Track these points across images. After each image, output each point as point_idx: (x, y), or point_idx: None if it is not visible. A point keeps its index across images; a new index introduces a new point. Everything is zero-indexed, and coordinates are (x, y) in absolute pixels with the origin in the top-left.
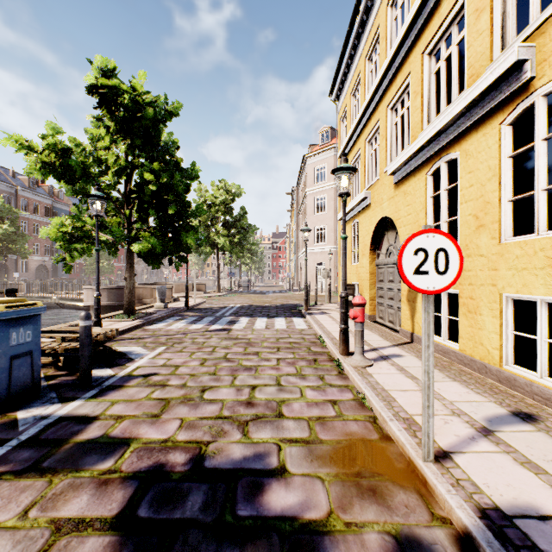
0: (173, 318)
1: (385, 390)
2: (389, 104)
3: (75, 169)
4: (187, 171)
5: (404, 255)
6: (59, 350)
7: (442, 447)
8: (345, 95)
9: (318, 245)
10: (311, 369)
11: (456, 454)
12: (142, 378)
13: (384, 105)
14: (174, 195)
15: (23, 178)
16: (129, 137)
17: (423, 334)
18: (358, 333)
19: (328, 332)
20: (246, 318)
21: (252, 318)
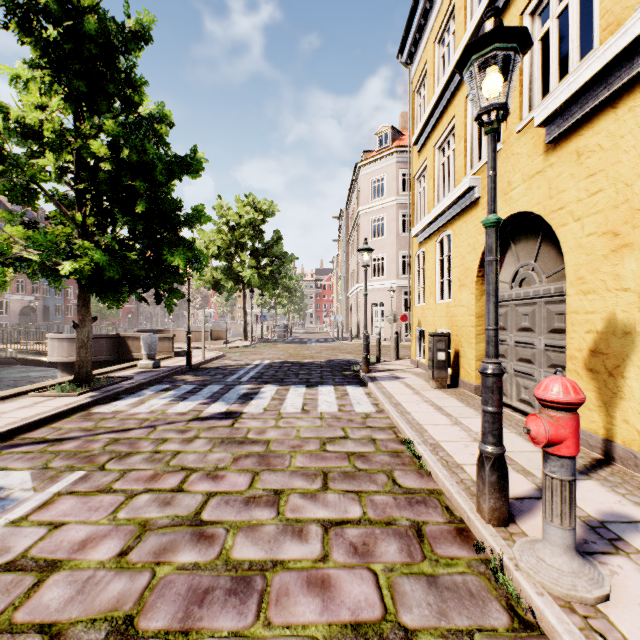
0: (156, 388)
1: None
2: (527, 5)
3: None
4: (184, 159)
5: None
6: None
7: None
8: (424, 47)
9: (375, 280)
10: (423, 590)
11: None
12: None
13: (514, 12)
14: (149, 184)
15: (4, 198)
16: (66, 80)
17: None
18: (560, 487)
19: (418, 426)
20: (272, 388)
21: (281, 388)
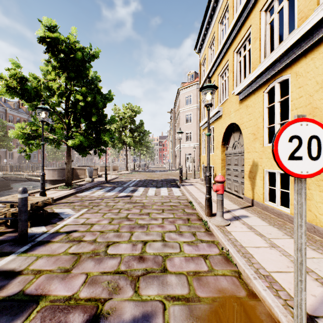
0: (96, 188)
1: (243, 246)
2: (235, 49)
3: (30, 91)
4: (105, 95)
5: (280, 142)
6: (7, 214)
7: (306, 310)
8: (204, 48)
9: (187, 143)
10: (186, 227)
11: (322, 320)
12: (65, 234)
13: (231, 50)
14: (96, 109)
15: (10, 103)
16: (67, 72)
17: (296, 214)
18: (219, 201)
19: (195, 198)
20: (142, 188)
21: (146, 188)
